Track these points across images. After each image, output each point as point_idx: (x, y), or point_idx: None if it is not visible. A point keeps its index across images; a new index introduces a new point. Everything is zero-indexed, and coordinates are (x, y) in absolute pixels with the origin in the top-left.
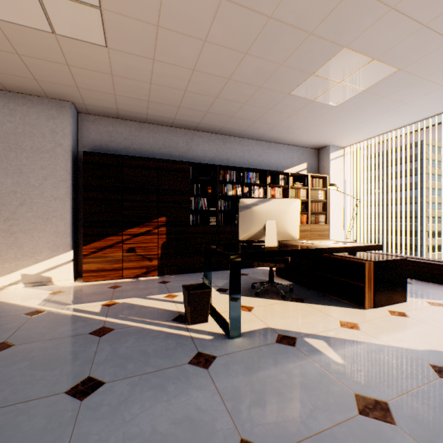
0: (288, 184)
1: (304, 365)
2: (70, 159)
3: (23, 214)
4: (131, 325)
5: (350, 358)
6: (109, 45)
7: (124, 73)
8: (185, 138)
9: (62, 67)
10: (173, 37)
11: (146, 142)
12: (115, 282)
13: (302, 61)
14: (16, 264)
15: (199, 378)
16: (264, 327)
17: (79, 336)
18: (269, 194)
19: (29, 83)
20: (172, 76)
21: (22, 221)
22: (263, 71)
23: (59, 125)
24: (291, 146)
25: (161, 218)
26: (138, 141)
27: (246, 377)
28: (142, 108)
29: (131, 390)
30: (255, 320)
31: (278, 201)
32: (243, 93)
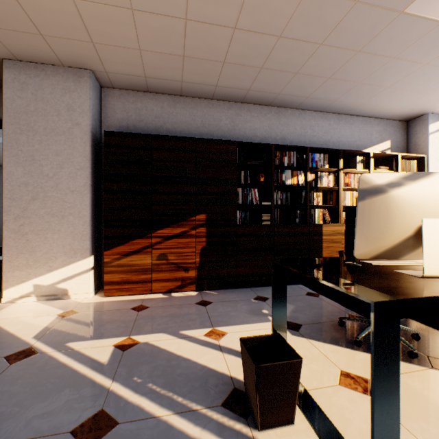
0: (370, 168)
1: None
2: (90, 142)
3: (36, 211)
4: (147, 413)
5: None
6: None
7: (148, 3)
8: (229, 113)
9: (66, 4)
10: None
11: (181, 121)
12: (142, 298)
13: None
14: (27, 272)
15: None
16: None
17: None
18: (342, 182)
19: (36, 43)
20: None
21: (34, 219)
22: None
23: (77, 100)
24: (368, 118)
25: (200, 215)
26: (172, 119)
27: None
28: (175, 71)
29: None
30: None
31: None
32: (325, 20)
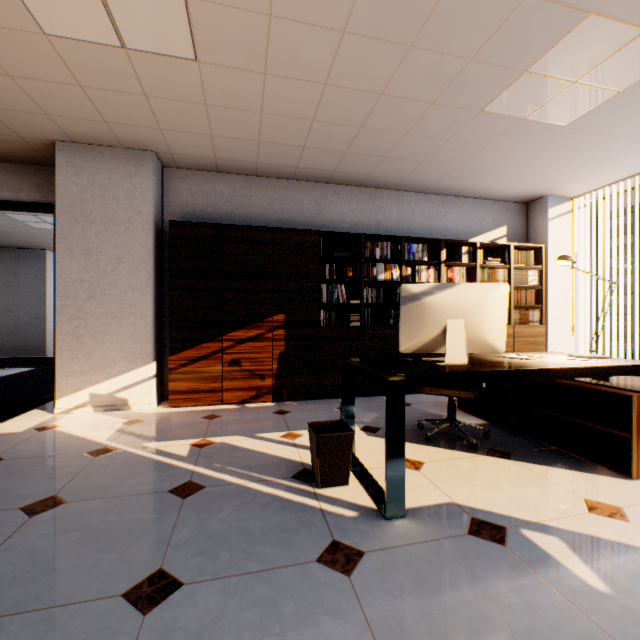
0: (477, 261)
1: (527, 588)
2: (153, 233)
3: (92, 310)
4: (229, 482)
5: (621, 583)
6: (199, 57)
7: (223, 101)
8: (312, 195)
9: (138, 100)
10: (293, 31)
11: (256, 205)
12: (213, 409)
13: (509, 48)
14: (83, 380)
15: (334, 593)
16: (445, 501)
17: (155, 495)
18: (444, 277)
19: (98, 128)
20: (292, 98)
21: (91, 320)
22: (438, 75)
23: (138, 185)
24: (479, 200)
25: (278, 316)
26: (245, 203)
27: (419, 602)
28: (250, 153)
29: (222, 604)
30: (428, 488)
31: (468, 286)
32: (405, 115)
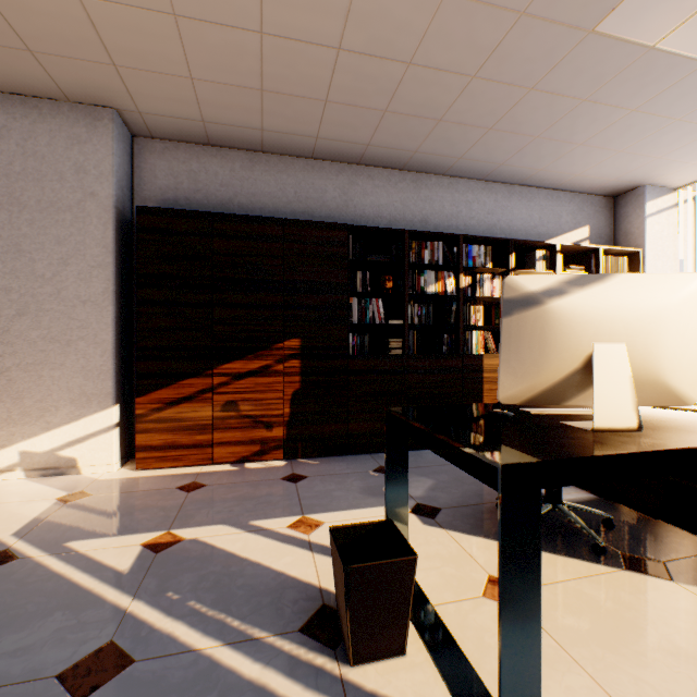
0: (556, 269)
1: None
2: (113, 223)
3: (24, 333)
4: (182, 646)
5: None
6: None
7: (200, 6)
8: (338, 180)
9: (68, 4)
10: None
11: (262, 191)
12: (197, 472)
13: None
14: (9, 432)
15: None
16: None
17: (24, 691)
18: None
19: (22, 63)
20: (306, 1)
21: (21, 346)
22: None
23: (91, 156)
24: (555, 192)
25: (290, 341)
26: (248, 189)
27: None
28: (250, 112)
29: None
30: (558, 663)
31: (634, 279)
32: (476, 40)
